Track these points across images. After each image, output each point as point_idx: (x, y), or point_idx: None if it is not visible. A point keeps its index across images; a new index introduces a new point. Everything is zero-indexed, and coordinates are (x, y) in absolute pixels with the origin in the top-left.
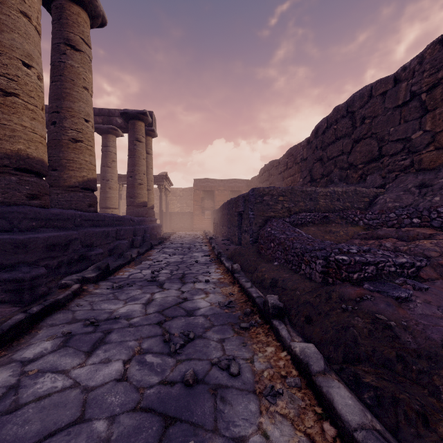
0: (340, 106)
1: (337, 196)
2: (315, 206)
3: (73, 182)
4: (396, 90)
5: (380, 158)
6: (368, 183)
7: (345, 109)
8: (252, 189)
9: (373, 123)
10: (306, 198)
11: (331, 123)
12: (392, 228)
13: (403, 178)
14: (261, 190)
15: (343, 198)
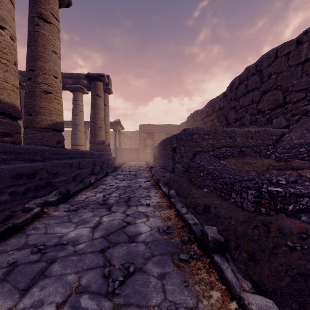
0: (251, 66)
1: (251, 135)
2: (233, 143)
3: (44, 124)
4: (298, 50)
5: (284, 105)
6: (274, 124)
7: (254, 68)
8: (183, 129)
9: (278, 78)
10: (226, 136)
11: (243, 80)
12: (305, 161)
13: (306, 120)
14: (190, 130)
15: (256, 136)
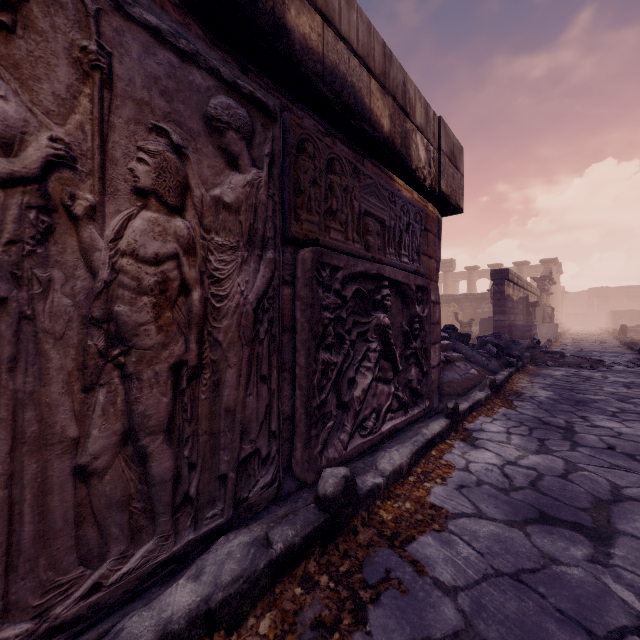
0: None
1: None
2: None
3: None
4: None
5: None
6: None
7: None
8: (613, 311)
9: None
10: (636, 313)
11: None
12: None
13: None
14: (617, 311)
15: None
